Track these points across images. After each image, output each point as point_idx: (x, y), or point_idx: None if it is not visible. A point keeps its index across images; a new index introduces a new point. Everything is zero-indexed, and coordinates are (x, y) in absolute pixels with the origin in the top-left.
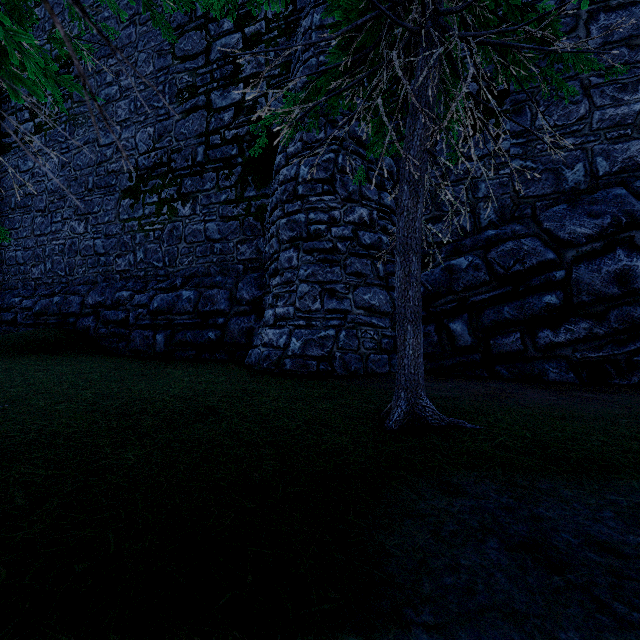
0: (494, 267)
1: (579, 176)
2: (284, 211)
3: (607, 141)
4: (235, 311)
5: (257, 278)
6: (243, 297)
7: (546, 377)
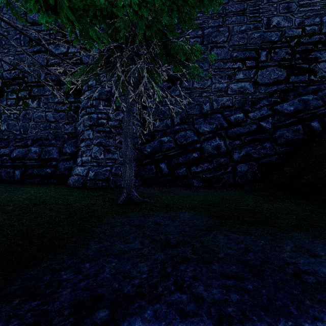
0: (177, 141)
1: (208, 108)
2: (87, 112)
3: (216, 96)
4: (62, 158)
5: (75, 142)
6: (67, 151)
7: (193, 184)
